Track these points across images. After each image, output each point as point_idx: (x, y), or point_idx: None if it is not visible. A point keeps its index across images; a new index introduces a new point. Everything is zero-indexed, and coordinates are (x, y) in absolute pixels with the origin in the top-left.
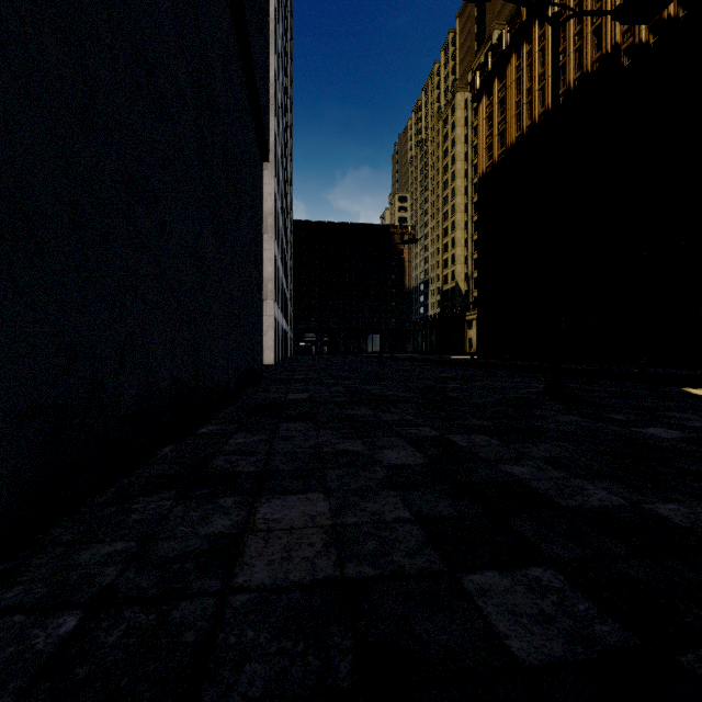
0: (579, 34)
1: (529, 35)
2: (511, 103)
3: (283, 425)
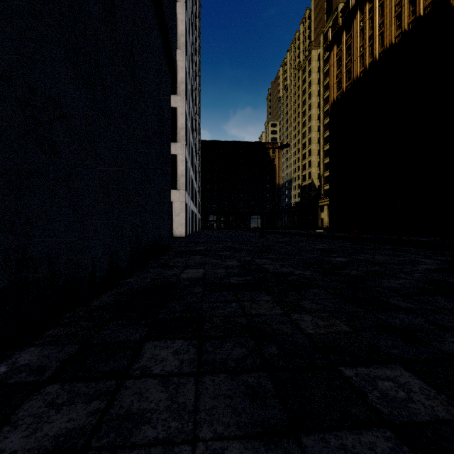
0: None
1: None
2: (356, 48)
3: (147, 348)
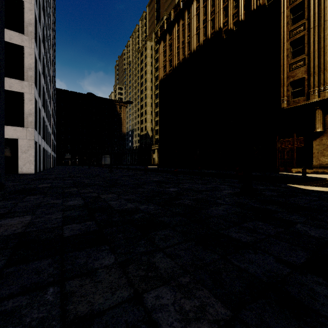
0: (205, 20)
1: (183, 16)
2: (175, 47)
3: None
